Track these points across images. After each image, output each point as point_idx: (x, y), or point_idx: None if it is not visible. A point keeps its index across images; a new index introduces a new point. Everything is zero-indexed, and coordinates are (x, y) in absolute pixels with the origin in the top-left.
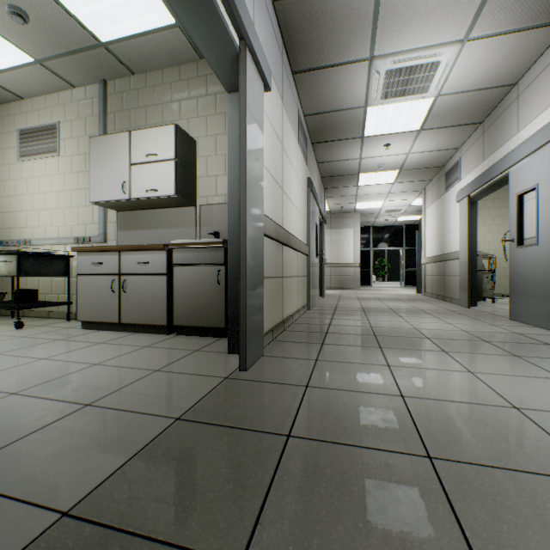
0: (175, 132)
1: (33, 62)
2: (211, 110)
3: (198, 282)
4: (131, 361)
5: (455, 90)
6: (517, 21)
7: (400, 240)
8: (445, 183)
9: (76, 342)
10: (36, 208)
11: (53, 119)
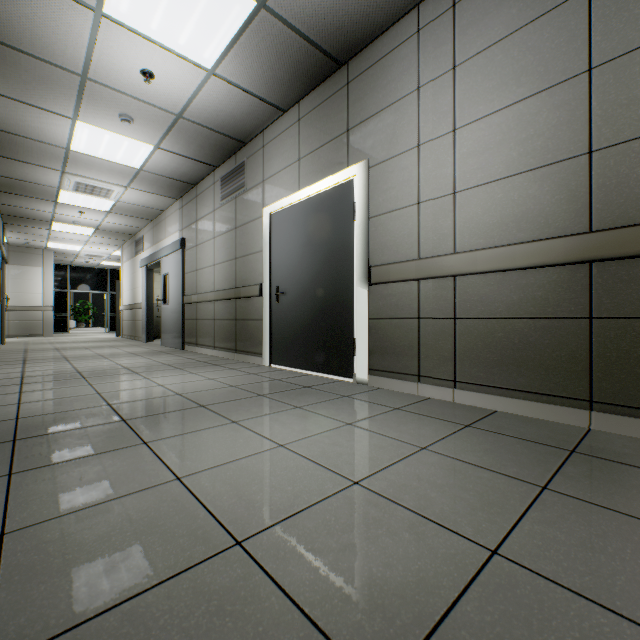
0: None
1: None
2: None
3: None
4: None
5: (130, 202)
6: (154, 191)
7: (106, 284)
8: (136, 249)
9: None
10: None
11: None
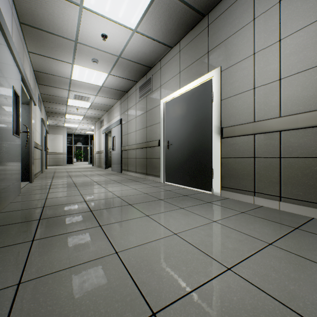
0: None
1: None
2: None
3: None
4: None
5: (97, 103)
6: (108, 96)
7: (88, 142)
8: (100, 125)
9: None
10: None
11: None
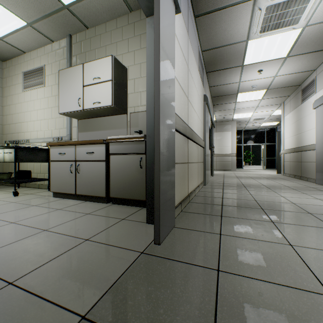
0: (112, 61)
1: (26, 25)
2: (137, 46)
3: (127, 166)
4: (71, 228)
5: (321, 20)
6: None
7: (263, 138)
8: (302, 96)
9: (44, 208)
10: (32, 120)
11: (41, 63)
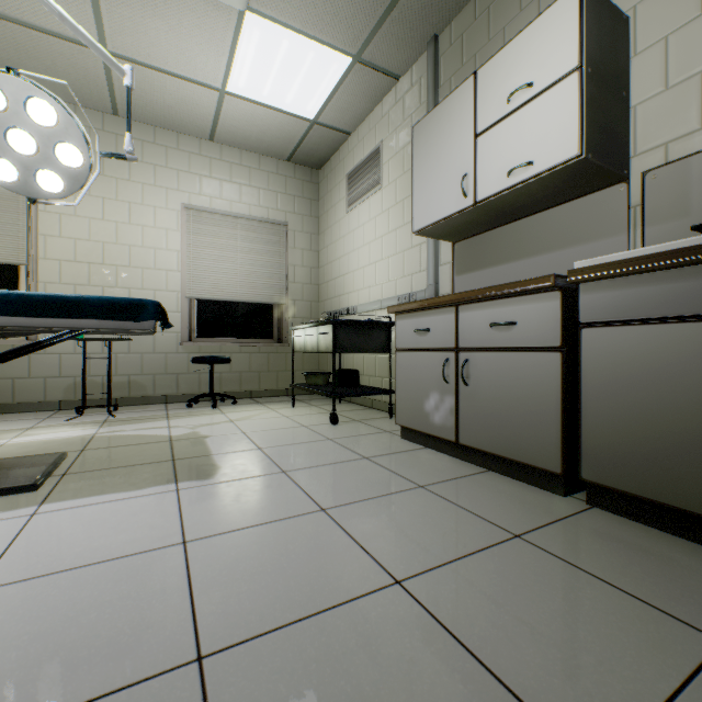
0: (579, 1)
1: (351, 65)
2: None
3: (671, 371)
4: (481, 609)
5: None
6: None
7: None
8: None
9: (385, 472)
10: (361, 266)
11: (376, 141)
